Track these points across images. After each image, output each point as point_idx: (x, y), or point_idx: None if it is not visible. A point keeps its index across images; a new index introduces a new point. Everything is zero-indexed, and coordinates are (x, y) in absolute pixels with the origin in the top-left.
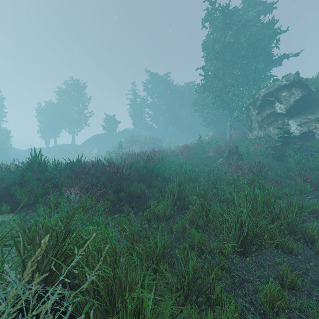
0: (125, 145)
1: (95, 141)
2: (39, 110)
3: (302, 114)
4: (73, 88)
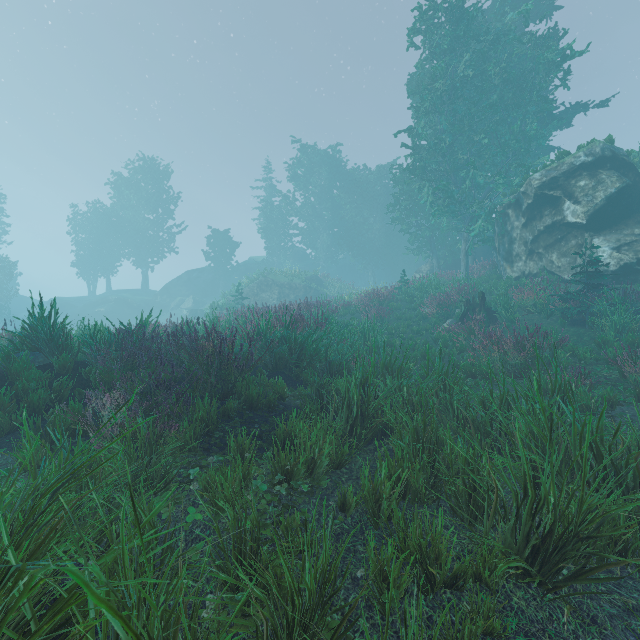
0: (250, 292)
1: (190, 284)
2: (75, 221)
3: (621, 226)
4: (144, 176)
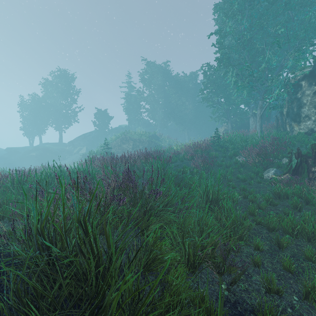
0: (116, 144)
1: (85, 139)
2: (22, 105)
3: None
4: (60, 80)
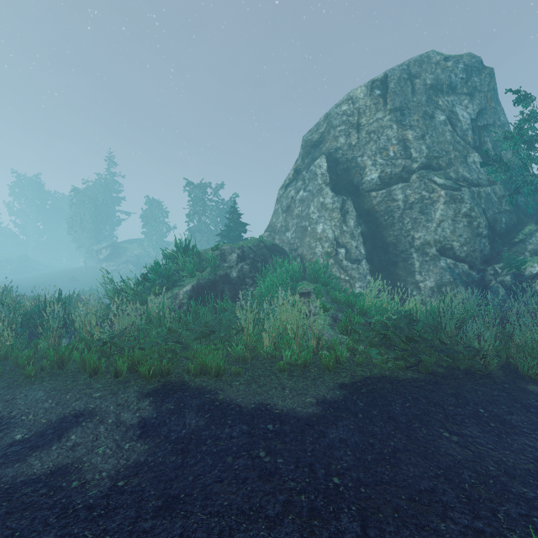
0: None
1: None
2: None
3: (110, 261)
4: None
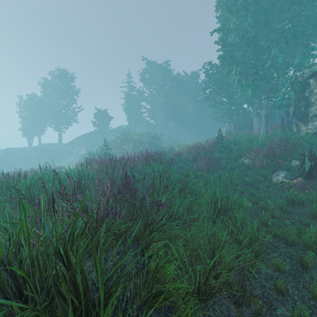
0: (116, 144)
1: (85, 140)
2: (20, 105)
3: None
4: (59, 80)
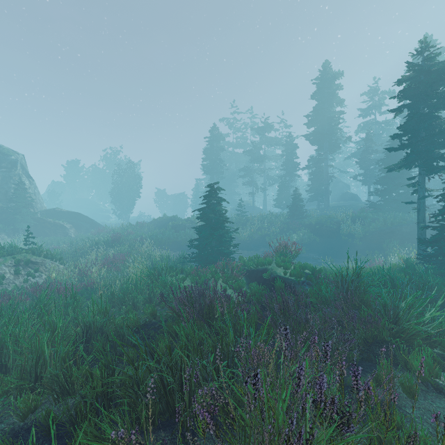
0: None
1: None
2: None
3: None
4: None
